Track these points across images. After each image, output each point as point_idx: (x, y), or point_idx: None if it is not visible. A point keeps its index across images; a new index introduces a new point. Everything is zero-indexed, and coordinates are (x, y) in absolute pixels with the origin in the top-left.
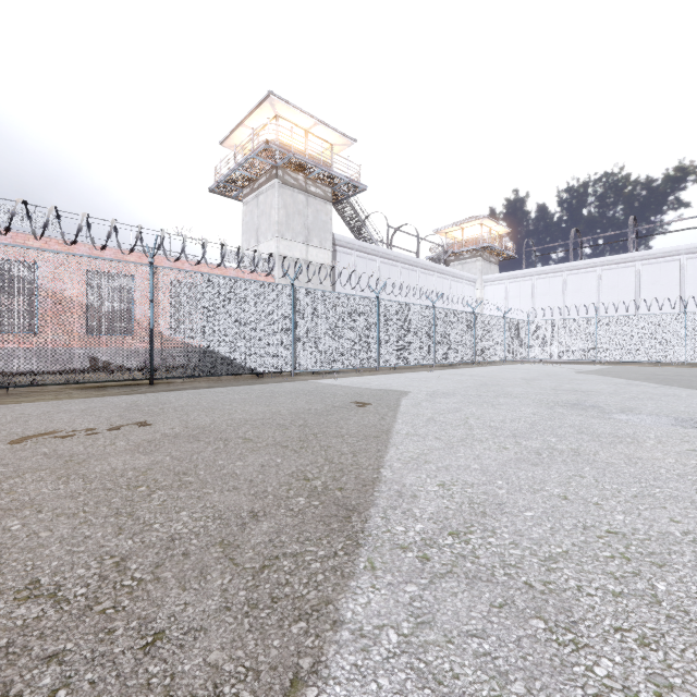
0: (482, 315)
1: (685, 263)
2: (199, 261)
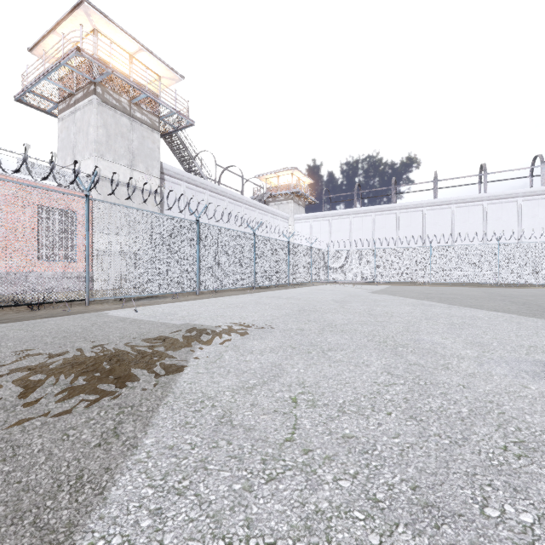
0: (295, 244)
1: (426, 213)
2: None
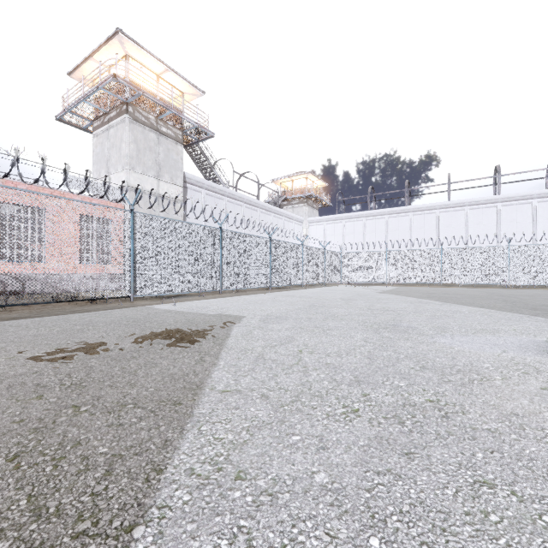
0: (308, 247)
1: (439, 215)
2: (7, 174)
